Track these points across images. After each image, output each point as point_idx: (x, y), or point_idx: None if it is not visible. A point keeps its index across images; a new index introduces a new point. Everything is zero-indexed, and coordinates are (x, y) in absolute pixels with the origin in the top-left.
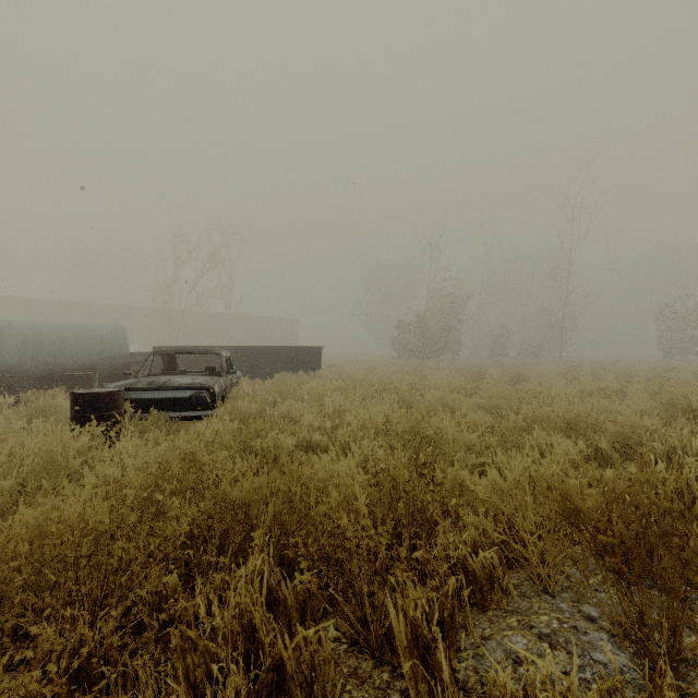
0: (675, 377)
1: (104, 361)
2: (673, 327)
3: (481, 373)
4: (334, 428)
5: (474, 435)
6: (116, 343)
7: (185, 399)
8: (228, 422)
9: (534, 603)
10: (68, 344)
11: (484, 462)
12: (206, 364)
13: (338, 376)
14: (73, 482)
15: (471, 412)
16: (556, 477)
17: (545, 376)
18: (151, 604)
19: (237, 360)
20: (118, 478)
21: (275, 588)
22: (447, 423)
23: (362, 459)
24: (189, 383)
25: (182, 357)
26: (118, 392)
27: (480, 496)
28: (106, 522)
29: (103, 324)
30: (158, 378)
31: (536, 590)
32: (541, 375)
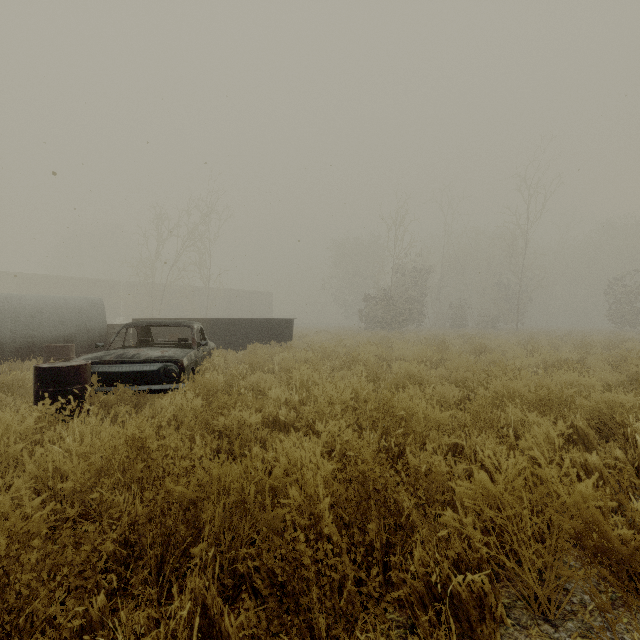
0: (630, 348)
1: (81, 333)
2: (622, 300)
3: (445, 344)
4: (301, 401)
5: (447, 414)
6: (93, 315)
7: (153, 372)
8: (192, 398)
9: (534, 638)
10: (46, 316)
11: (457, 443)
12: (183, 335)
13: (308, 347)
14: (19, 466)
15: (439, 386)
16: (578, 499)
17: (506, 347)
18: (67, 639)
19: (212, 331)
20: (59, 466)
21: (217, 620)
22: (418, 401)
23: (329, 440)
24: (157, 356)
25: (160, 328)
26: (83, 365)
27: (466, 503)
28: (2, 546)
29: (81, 297)
30: (128, 351)
31: (532, 616)
32: (502, 346)
